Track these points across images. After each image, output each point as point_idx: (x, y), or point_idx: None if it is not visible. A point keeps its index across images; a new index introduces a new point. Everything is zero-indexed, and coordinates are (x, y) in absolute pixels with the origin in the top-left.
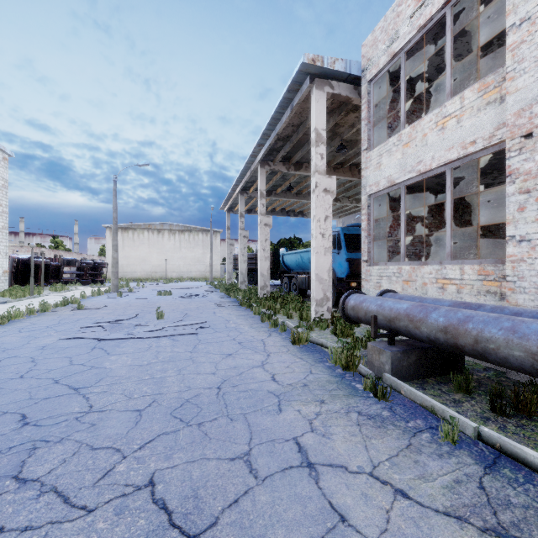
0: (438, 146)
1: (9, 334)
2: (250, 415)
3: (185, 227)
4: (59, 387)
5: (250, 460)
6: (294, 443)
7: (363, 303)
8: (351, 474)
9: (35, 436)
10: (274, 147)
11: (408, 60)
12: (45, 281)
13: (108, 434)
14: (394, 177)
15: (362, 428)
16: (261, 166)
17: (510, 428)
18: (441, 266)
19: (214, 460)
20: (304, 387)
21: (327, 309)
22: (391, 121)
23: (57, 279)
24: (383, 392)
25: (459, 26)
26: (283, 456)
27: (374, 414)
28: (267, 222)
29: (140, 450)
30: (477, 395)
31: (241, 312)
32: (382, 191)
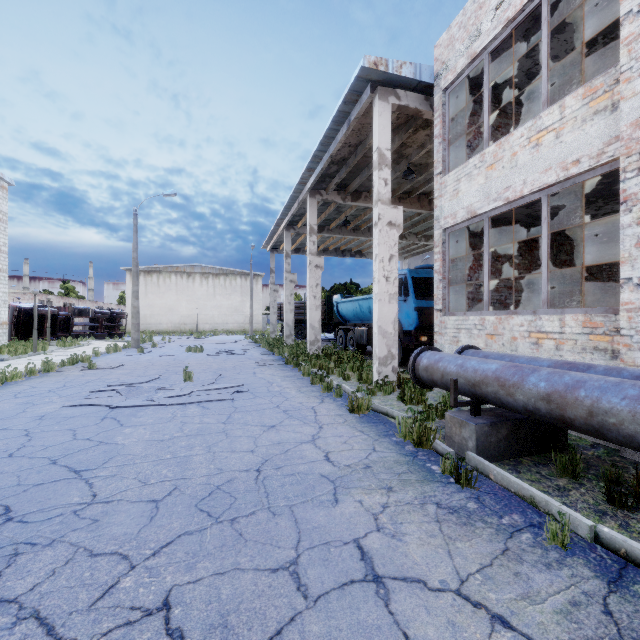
0: (531, 168)
1: (2, 401)
2: (297, 508)
3: (220, 270)
4: (56, 470)
5: (297, 571)
6: (355, 547)
7: (439, 362)
8: (432, 592)
9: (19, 537)
10: (327, 172)
11: (493, 64)
12: (52, 334)
13: (113, 534)
14: (475, 207)
15: (443, 526)
16: (312, 195)
17: (635, 526)
18: (535, 317)
19: (251, 571)
20: (366, 469)
21: (392, 369)
22: (470, 139)
23: (66, 332)
24: (468, 476)
25: (556, 20)
26: (341, 565)
27: (457, 507)
28: (319, 263)
29: (154, 556)
30: (587, 480)
31: (287, 372)
32: (460, 224)
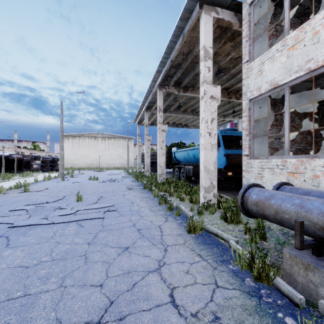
0: None
1: None
2: None
3: (111, 135)
4: None
5: None
6: None
7: (271, 199)
8: None
9: None
10: (169, 74)
11: None
12: (20, 169)
13: None
14: (278, 80)
15: None
16: (160, 89)
17: None
18: None
19: None
20: (216, 323)
21: (213, 195)
22: (267, 39)
23: (28, 168)
24: None
25: None
26: None
27: None
28: (164, 128)
29: None
30: None
31: (144, 194)
32: (263, 94)
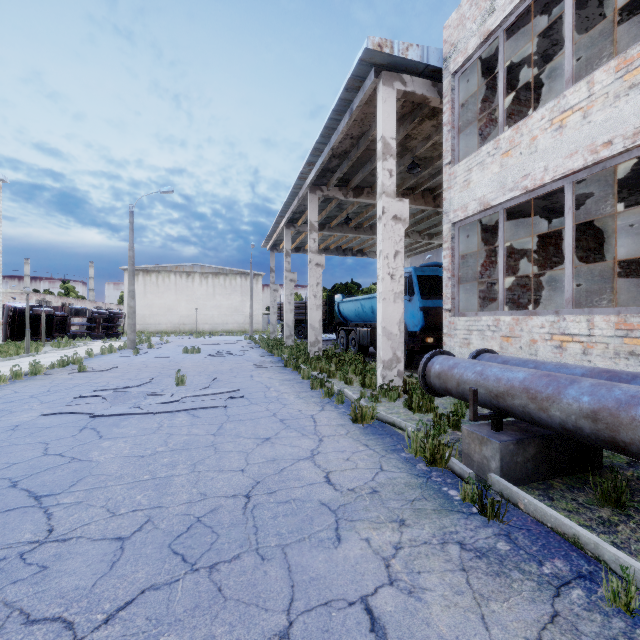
0: (553, 152)
1: None
2: (291, 549)
3: (220, 269)
4: (14, 495)
5: None
6: (363, 610)
7: (454, 368)
8: None
9: None
10: (328, 167)
11: (506, 44)
12: (48, 335)
13: (61, 588)
14: (489, 198)
15: (471, 577)
16: (312, 191)
17: None
18: (559, 317)
19: None
20: (373, 494)
21: (397, 373)
22: (481, 126)
23: (63, 332)
24: (494, 507)
25: None
26: None
27: (485, 548)
28: (319, 261)
29: (106, 625)
30: (634, 511)
31: (286, 375)
32: (472, 217)
